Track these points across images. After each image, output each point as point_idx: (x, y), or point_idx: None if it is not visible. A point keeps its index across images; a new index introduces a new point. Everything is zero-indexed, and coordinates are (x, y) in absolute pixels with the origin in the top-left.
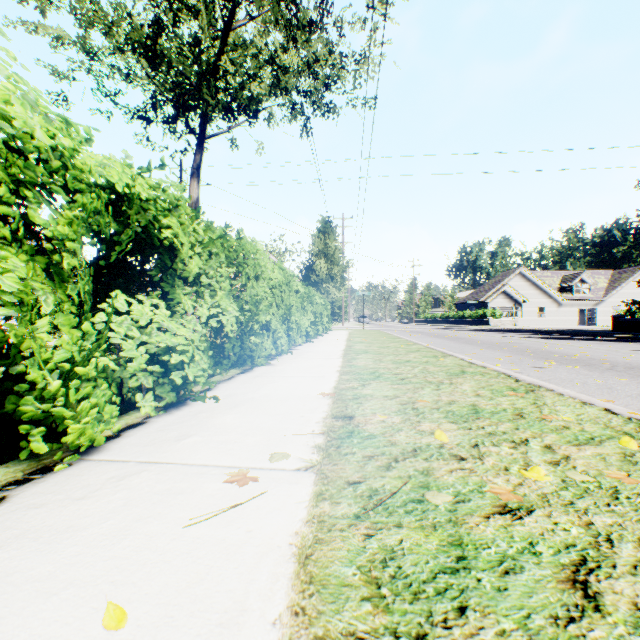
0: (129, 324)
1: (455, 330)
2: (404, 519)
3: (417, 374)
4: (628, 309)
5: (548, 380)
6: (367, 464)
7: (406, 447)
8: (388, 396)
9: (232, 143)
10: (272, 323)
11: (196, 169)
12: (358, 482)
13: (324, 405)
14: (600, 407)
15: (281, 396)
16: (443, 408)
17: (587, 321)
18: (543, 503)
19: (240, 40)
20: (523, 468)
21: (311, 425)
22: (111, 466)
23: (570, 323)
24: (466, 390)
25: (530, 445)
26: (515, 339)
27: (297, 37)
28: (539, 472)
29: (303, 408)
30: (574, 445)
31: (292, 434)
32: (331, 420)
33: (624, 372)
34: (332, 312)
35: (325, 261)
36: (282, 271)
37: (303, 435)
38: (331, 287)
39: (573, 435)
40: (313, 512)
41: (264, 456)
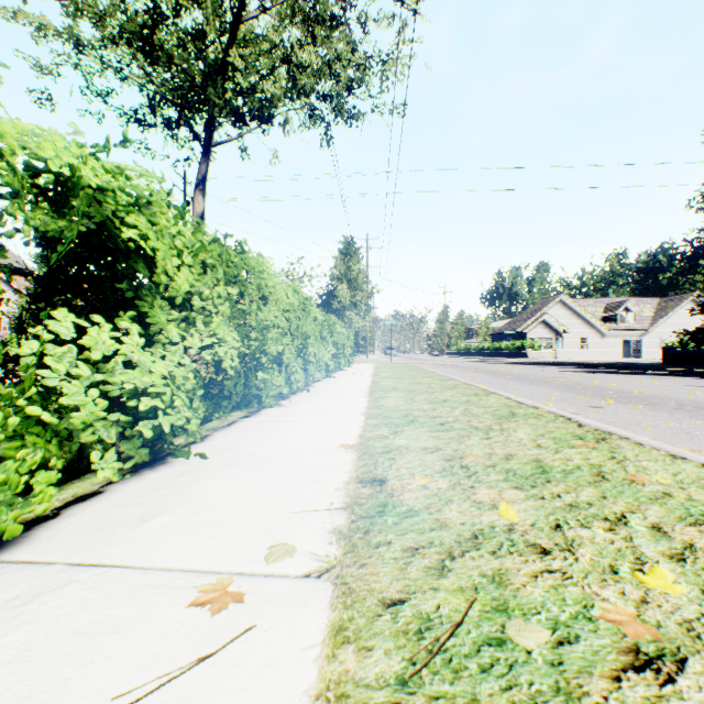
0: (73, 358)
1: (492, 363)
2: (481, 688)
3: (459, 417)
4: (680, 340)
5: (612, 423)
6: (410, 564)
7: (462, 531)
8: (427, 448)
9: (242, 151)
10: (284, 356)
11: (201, 180)
12: (399, 601)
13: (346, 462)
14: (696, 462)
15: (292, 449)
16: (500, 465)
17: (632, 353)
18: (694, 643)
19: (251, 34)
20: (637, 568)
21: (329, 494)
22: (23, 574)
23: (614, 355)
24: (523, 439)
25: (632, 525)
26: (560, 373)
27: (316, 32)
28: (664, 577)
29: (319, 467)
30: (691, 524)
31: (302, 510)
32: (356, 486)
33: (695, 412)
34: (356, 343)
35: (348, 286)
36: (297, 294)
37: (317, 511)
38: (355, 315)
39: (682, 507)
40: (328, 673)
41: (259, 550)
